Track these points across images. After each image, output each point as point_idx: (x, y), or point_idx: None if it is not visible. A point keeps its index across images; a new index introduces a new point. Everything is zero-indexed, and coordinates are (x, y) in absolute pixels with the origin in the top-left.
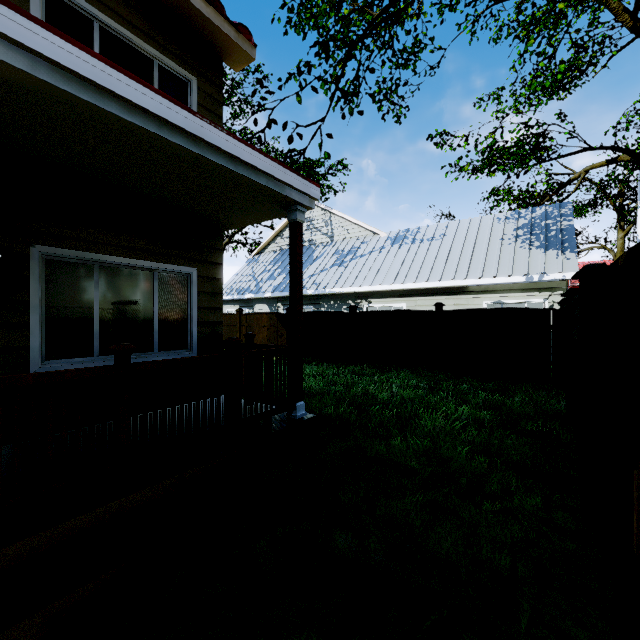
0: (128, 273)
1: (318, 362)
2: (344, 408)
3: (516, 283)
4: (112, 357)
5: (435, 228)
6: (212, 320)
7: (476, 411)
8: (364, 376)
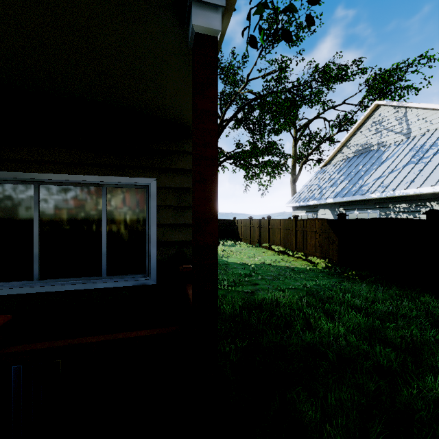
0: (73, 190)
1: (376, 278)
2: None
3: None
4: (53, 281)
5: None
6: (177, 239)
7: None
8: None
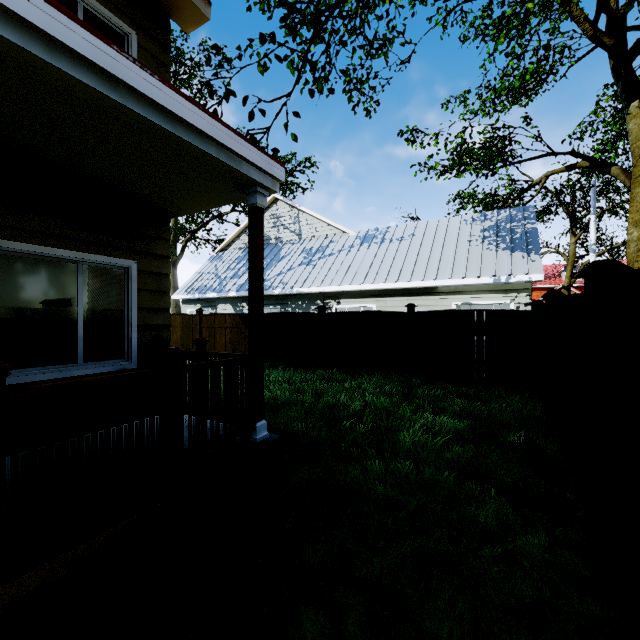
0: (39, 264)
1: (285, 366)
2: (313, 424)
3: (484, 284)
4: (15, 372)
5: (404, 228)
6: (156, 323)
7: (454, 420)
8: (334, 382)
